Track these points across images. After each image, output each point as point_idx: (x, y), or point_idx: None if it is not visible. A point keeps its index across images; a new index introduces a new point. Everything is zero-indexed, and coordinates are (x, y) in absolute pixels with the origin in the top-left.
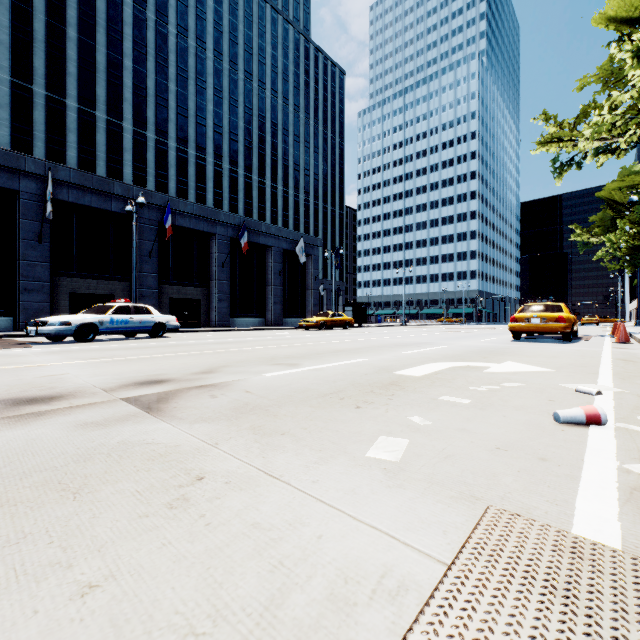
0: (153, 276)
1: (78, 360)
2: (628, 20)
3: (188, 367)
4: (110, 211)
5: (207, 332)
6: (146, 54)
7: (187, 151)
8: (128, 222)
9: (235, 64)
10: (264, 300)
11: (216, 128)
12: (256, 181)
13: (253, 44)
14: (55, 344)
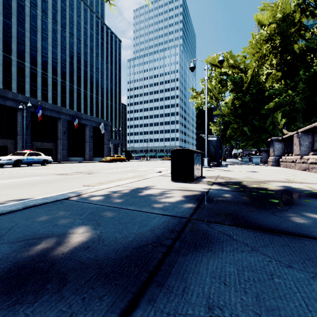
0: (29, 137)
1: (41, 170)
2: (213, 64)
3: (82, 170)
4: (6, 105)
5: (60, 163)
6: (11, 14)
7: (36, 69)
8: (14, 111)
9: (64, 28)
10: (84, 149)
11: (53, 59)
12: (76, 88)
13: (74, 19)
14: (6, 168)
